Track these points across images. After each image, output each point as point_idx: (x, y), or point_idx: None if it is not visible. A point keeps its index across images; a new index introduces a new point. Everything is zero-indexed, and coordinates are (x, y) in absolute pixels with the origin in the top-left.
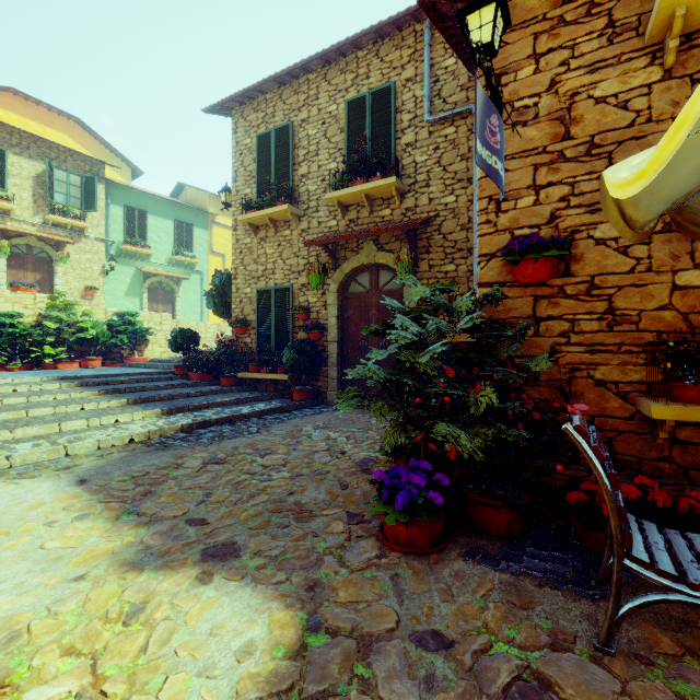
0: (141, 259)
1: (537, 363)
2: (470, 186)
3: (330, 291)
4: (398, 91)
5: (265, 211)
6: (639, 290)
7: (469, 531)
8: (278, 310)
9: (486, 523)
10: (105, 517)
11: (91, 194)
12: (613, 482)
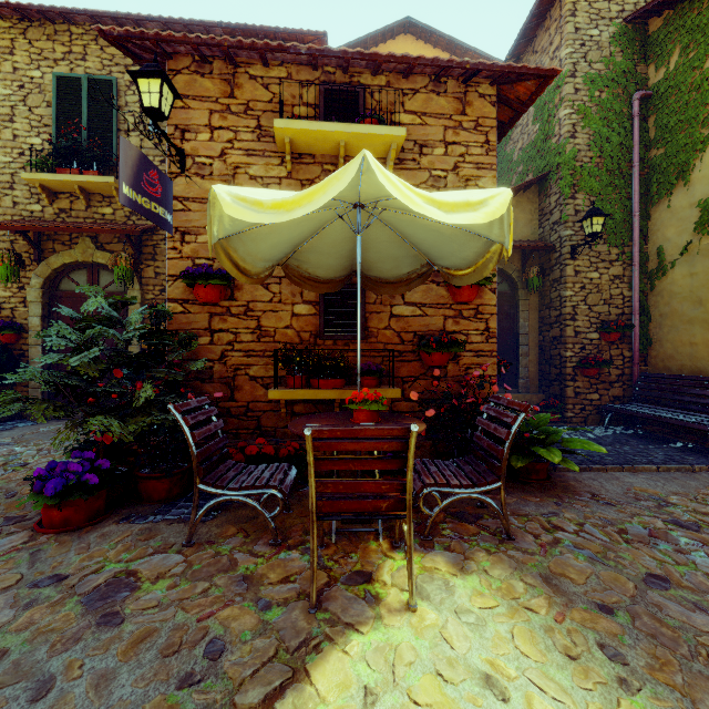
0: None
1: (195, 365)
2: None
3: (32, 286)
4: (122, 89)
5: None
6: (275, 314)
7: (137, 503)
8: None
9: (150, 493)
10: None
11: None
12: (194, 438)
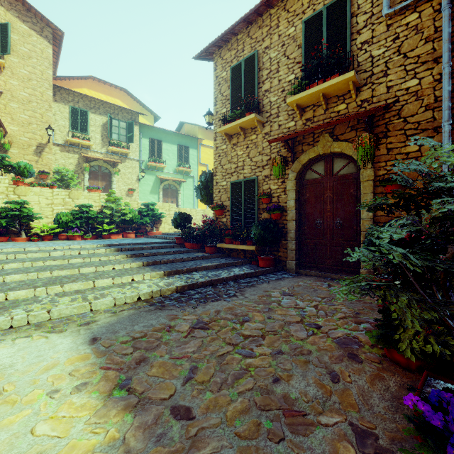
0: (159, 171)
1: None
2: (437, 66)
3: (289, 179)
4: None
5: (237, 122)
6: None
7: None
8: (246, 196)
9: None
10: (99, 391)
11: (131, 132)
12: None
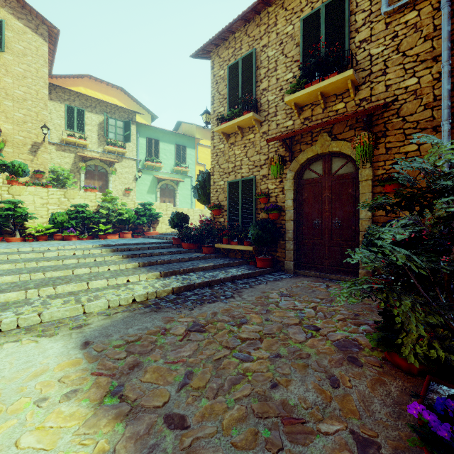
0: (156, 170)
1: None
2: (436, 64)
3: (287, 179)
4: None
5: (234, 121)
6: None
7: None
8: (244, 196)
9: None
10: (90, 398)
11: (128, 131)
12: None
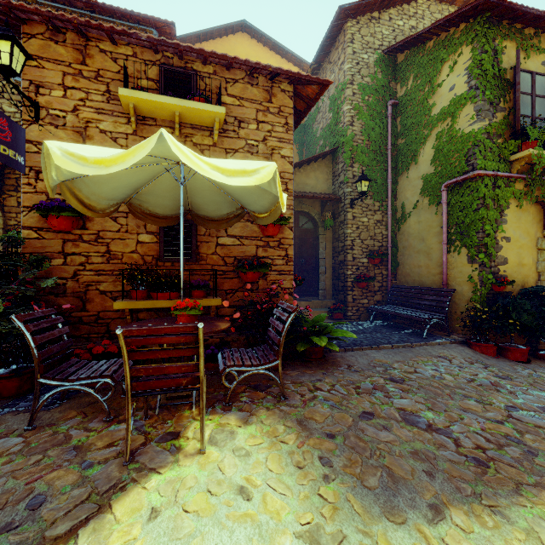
0: None
1: (46, 282)
2: None
3: None
4: None
5: None
6: (122, 241)
7: None
8: None
9: None
10: None
11: None
12: (35, 342)
